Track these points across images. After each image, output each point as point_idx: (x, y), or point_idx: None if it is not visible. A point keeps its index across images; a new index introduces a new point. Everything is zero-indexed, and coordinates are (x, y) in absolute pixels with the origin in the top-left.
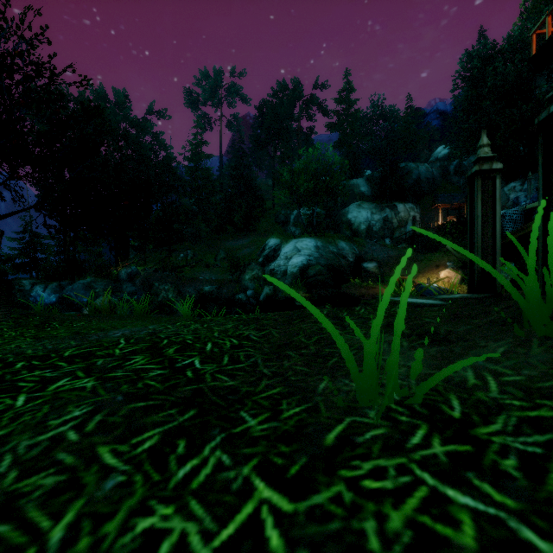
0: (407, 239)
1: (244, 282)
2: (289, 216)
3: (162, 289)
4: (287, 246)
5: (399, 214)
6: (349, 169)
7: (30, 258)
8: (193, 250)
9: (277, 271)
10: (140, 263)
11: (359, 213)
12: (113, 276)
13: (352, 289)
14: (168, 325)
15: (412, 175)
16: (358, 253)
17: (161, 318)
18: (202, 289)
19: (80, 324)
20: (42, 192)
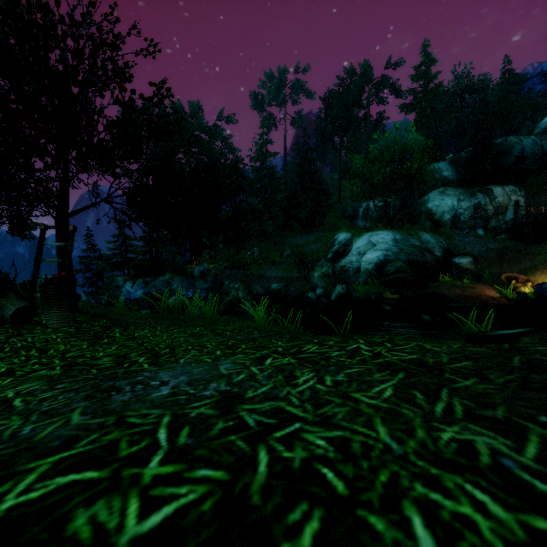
0: (509, 229)
1: (312, 280)
2: (358, 209)
3: (231, 288)
4: (359, 241)
5: (496, 199)
6: (427, 153)
7: (123, 258)
8: (260, 247)
9: (349, 268)
10: (211, 261)
11: (441, 201)
12: (188, 274)
13: (442, 289)
14: (252, 365)
15: (513, 152)
16: (446, 246)
17: (232, 322)
18: (269, 287)
19: (143, 333)
20: (112, 183)
